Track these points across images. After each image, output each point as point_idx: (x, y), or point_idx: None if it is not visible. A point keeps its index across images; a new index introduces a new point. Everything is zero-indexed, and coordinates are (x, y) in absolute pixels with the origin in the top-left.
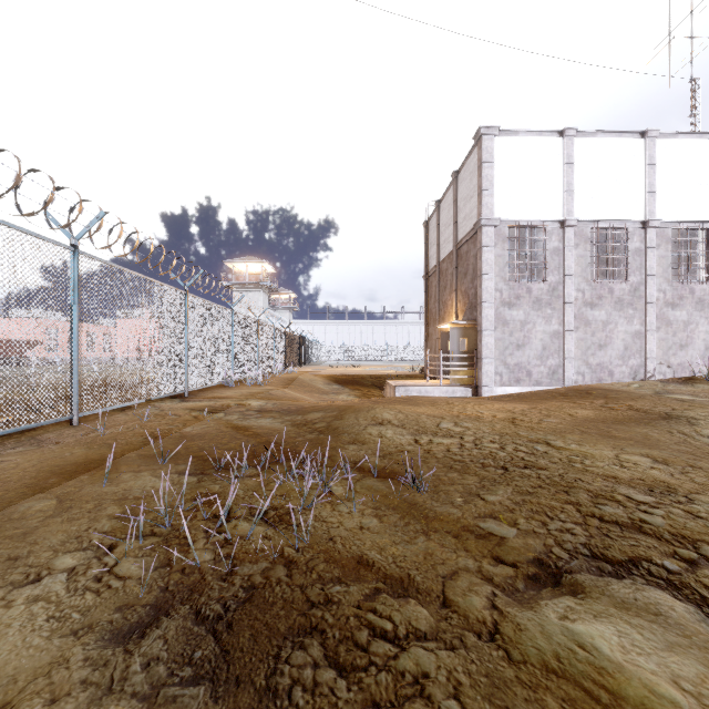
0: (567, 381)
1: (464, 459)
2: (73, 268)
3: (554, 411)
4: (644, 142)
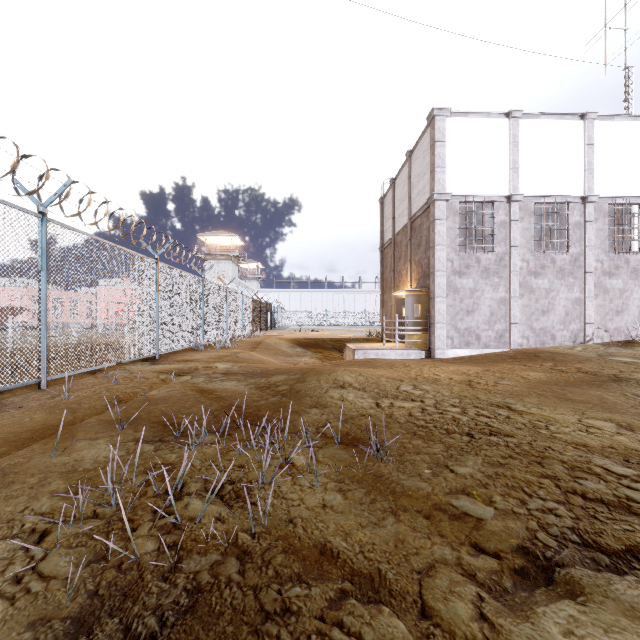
0: (513, 344)
1: (427, 424)
2: (41, 235)
3: (507, 373)
4: (583, 124)
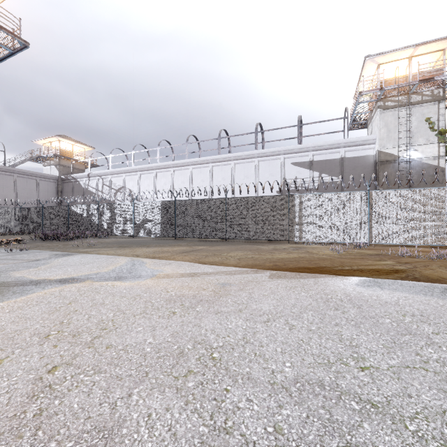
0: None
1: None
2: None
3: None
4: None
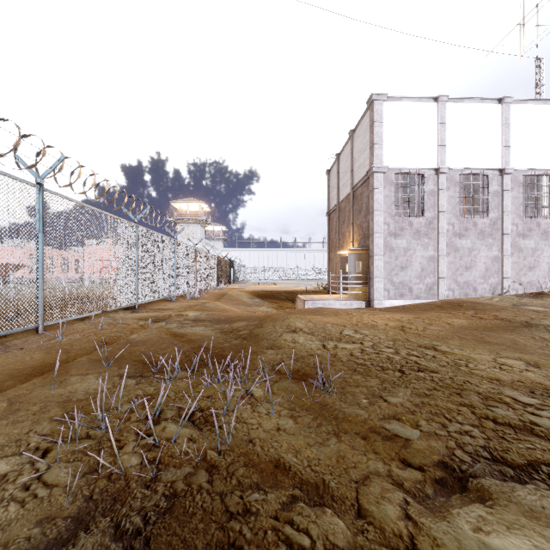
0: (441, 296)
1: (366, 362)
2: (38, 202)
3: (434, 320)
4: (501, 107)
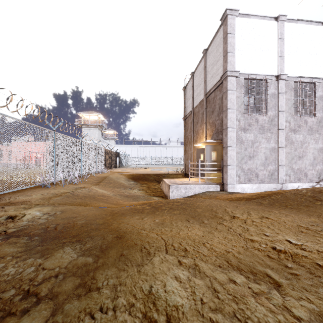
0: (280, 180)
1: None
2: None
3: None
4: None
